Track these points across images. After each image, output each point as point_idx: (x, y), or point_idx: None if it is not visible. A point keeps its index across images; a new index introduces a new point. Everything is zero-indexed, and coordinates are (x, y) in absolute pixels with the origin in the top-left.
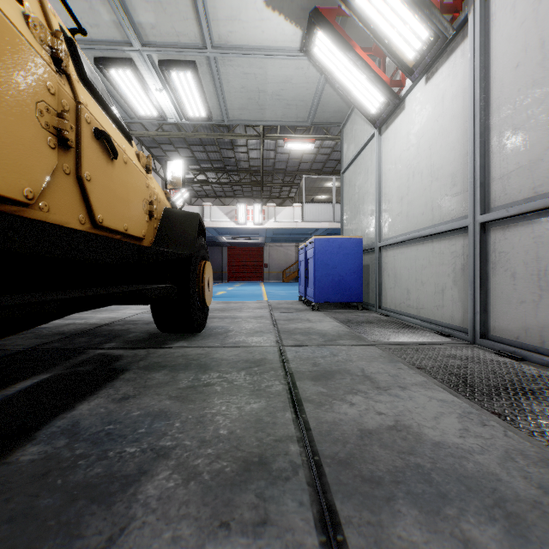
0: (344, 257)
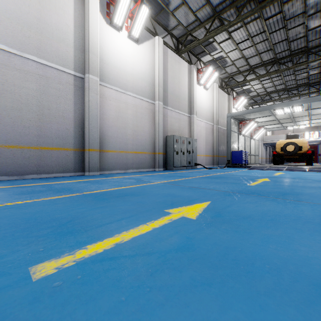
0: None
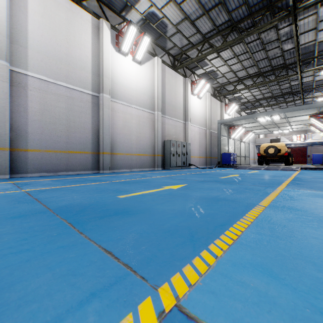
0: (318, 157)
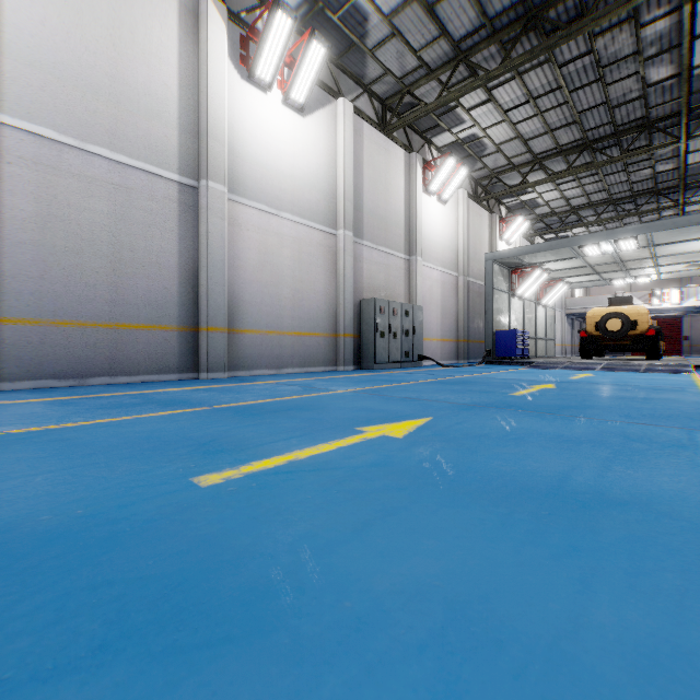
0: None
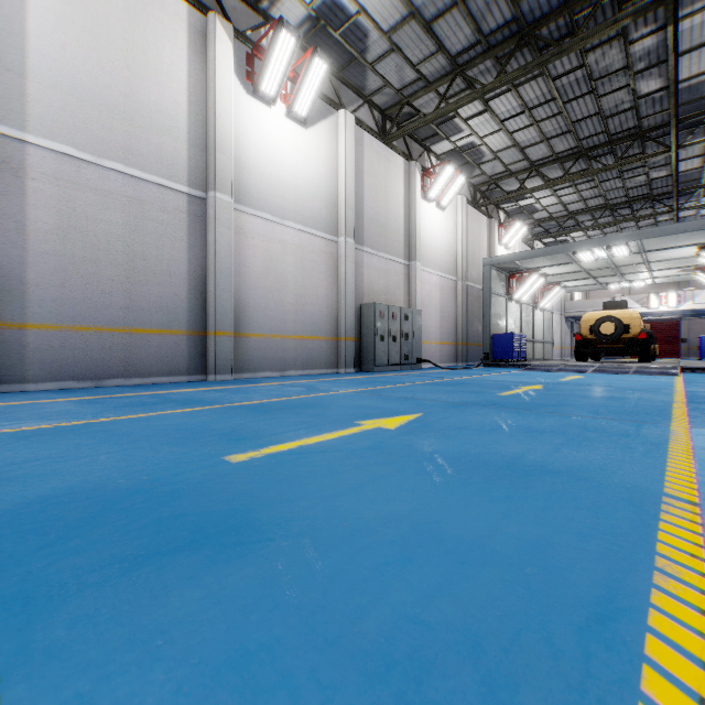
0: None
